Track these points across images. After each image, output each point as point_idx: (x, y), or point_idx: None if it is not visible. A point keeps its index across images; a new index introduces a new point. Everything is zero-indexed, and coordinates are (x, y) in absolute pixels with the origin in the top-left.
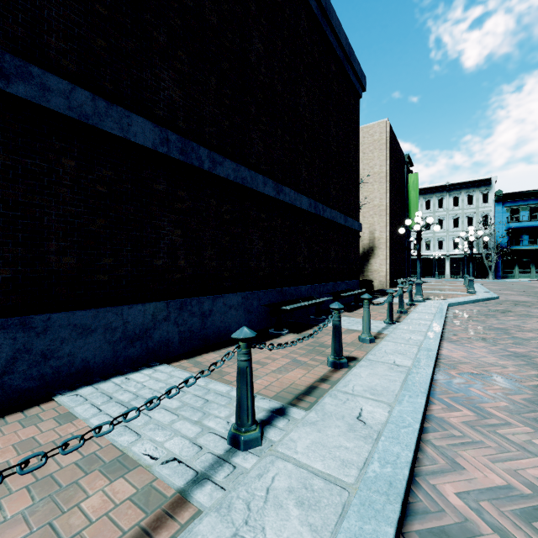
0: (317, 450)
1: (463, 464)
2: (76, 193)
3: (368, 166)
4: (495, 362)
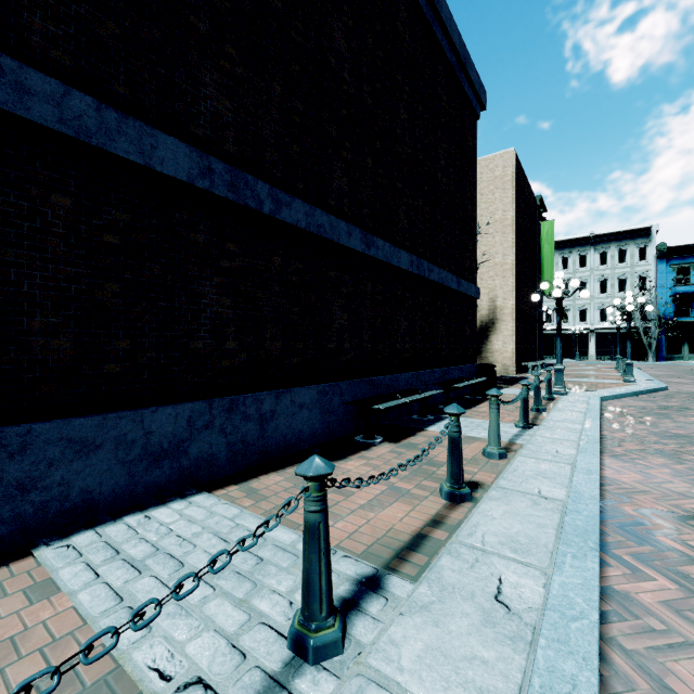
0: (435, 666)
1: (681, 691)
2: (72, 246)
3: (487, 211)
4: (687, 491)
